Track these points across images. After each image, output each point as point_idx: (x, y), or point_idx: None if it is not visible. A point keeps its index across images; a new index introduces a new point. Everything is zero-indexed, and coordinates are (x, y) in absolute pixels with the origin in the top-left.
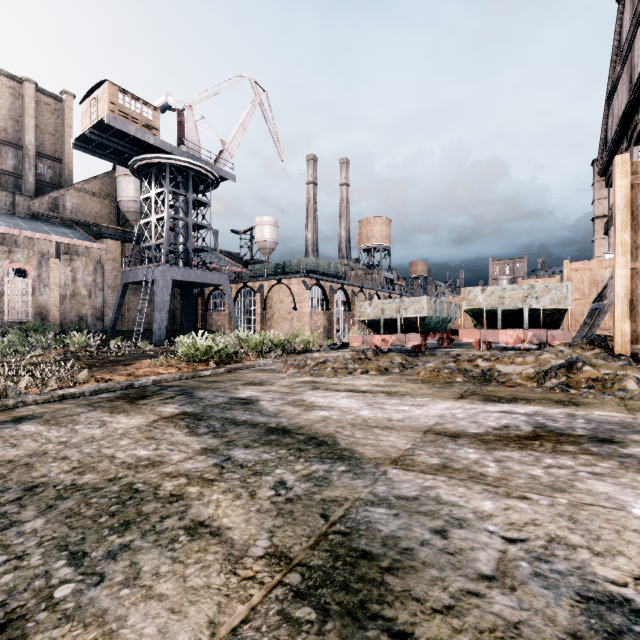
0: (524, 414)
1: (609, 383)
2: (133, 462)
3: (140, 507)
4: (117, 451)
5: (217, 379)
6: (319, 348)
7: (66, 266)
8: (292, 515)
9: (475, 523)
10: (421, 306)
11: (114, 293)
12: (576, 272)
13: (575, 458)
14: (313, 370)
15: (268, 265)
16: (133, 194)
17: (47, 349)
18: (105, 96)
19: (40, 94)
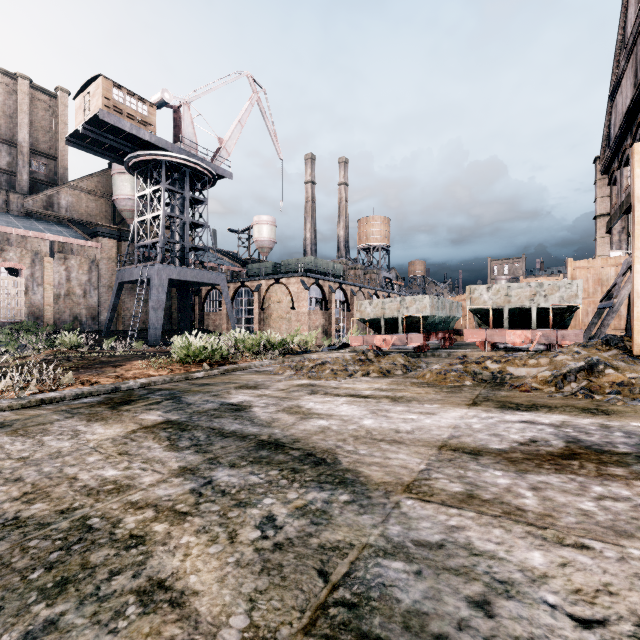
0: (550, 425)
1: (637, 388)
2: (96, 486)
3: (87, 555)
4: (81, 470)
5: (209, 382)
6: (317, 348)
7: (60, 265)
8: (281, 571)
9: (527, 589)
10: (423, 305)
11: (109, 292)
12: (580, 271)
13: (629, 485)
14: (311, 372)
15: (266, 264)
16: (129, 192)
17: (37, 350)
18: (99, 91)
19: (34, 90)
